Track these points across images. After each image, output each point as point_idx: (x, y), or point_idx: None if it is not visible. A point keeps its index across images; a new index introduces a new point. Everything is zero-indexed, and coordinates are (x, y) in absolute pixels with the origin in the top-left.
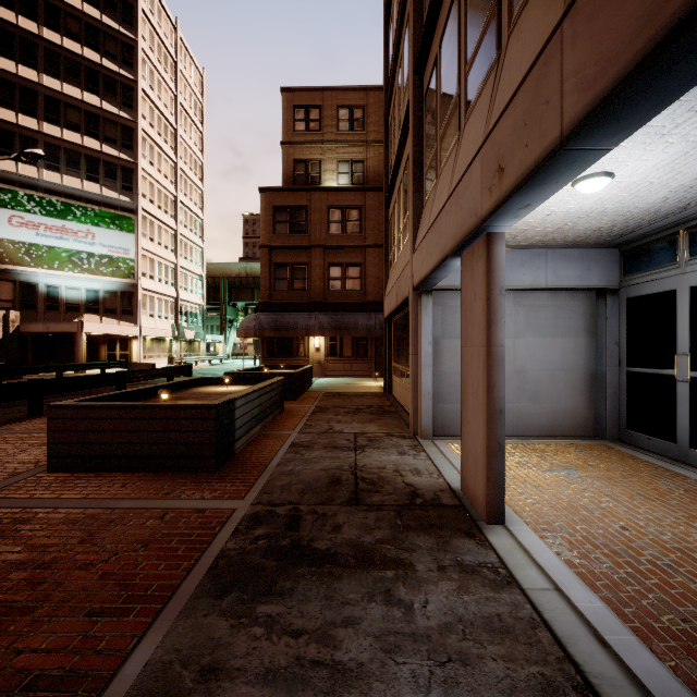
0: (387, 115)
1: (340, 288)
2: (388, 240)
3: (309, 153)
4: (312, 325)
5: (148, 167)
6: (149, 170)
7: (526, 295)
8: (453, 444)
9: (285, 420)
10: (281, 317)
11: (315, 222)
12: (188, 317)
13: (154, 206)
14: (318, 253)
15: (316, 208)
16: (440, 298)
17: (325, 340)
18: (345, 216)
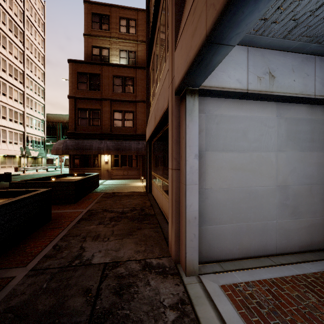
0: (148, 4)
1: (121, 125)
2: (149, 88)
3: (102, 43)
4: (102, 147)
5: (1, 48)
6: (2, 51)
7: (287, 107)
8: (229, 290)
9: (37, 239)
10: (81, 142)
11: (105, 84)
12: (33, 143)
13: (6, 74)
14: (107, 103)
15: (105, 76)
16: (204, 105)
17: (111, 157)
18: (124, 82)
